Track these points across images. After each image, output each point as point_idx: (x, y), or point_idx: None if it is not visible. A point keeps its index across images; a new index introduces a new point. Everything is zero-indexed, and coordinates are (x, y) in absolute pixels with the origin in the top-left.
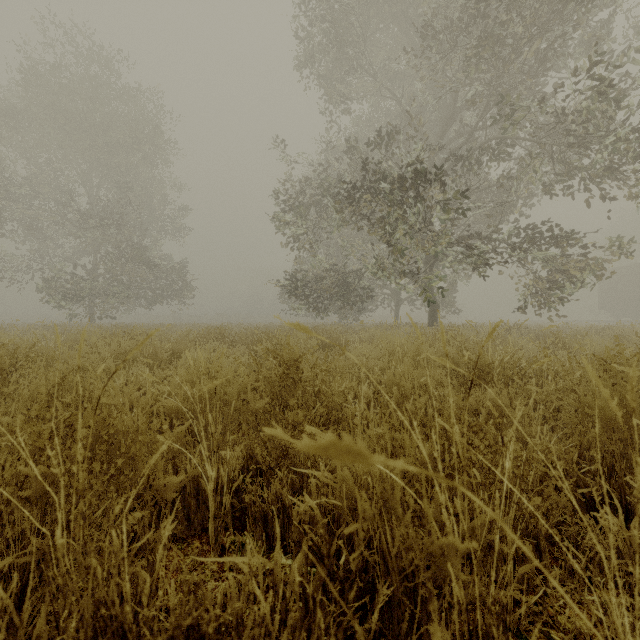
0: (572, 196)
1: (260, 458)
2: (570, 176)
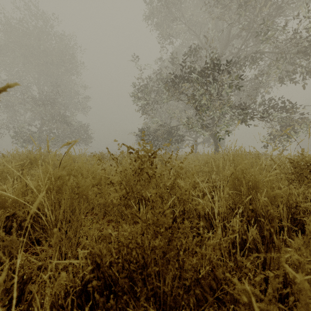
0: (295, 83)
1: (98, 298)
2: (295, 71)
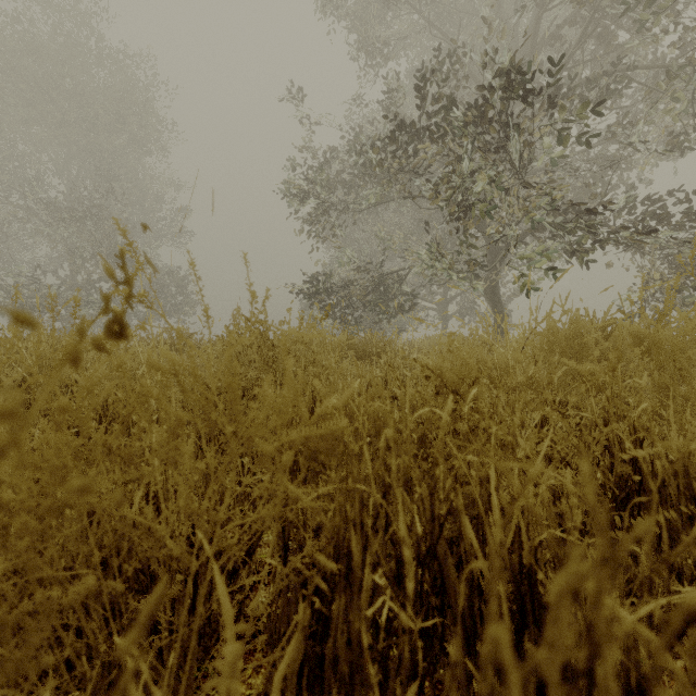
0: None
1: None
2: None
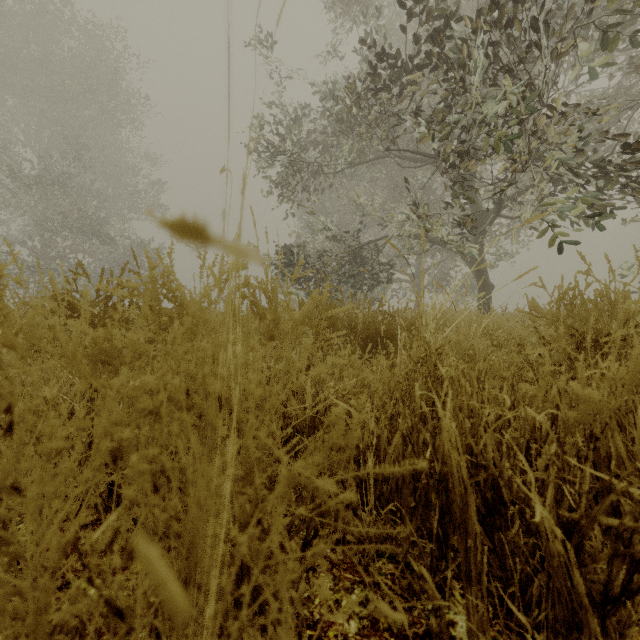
0: None
1: None
2: None
